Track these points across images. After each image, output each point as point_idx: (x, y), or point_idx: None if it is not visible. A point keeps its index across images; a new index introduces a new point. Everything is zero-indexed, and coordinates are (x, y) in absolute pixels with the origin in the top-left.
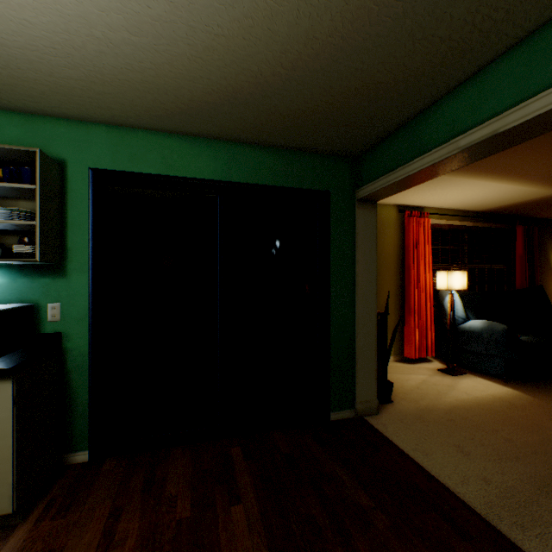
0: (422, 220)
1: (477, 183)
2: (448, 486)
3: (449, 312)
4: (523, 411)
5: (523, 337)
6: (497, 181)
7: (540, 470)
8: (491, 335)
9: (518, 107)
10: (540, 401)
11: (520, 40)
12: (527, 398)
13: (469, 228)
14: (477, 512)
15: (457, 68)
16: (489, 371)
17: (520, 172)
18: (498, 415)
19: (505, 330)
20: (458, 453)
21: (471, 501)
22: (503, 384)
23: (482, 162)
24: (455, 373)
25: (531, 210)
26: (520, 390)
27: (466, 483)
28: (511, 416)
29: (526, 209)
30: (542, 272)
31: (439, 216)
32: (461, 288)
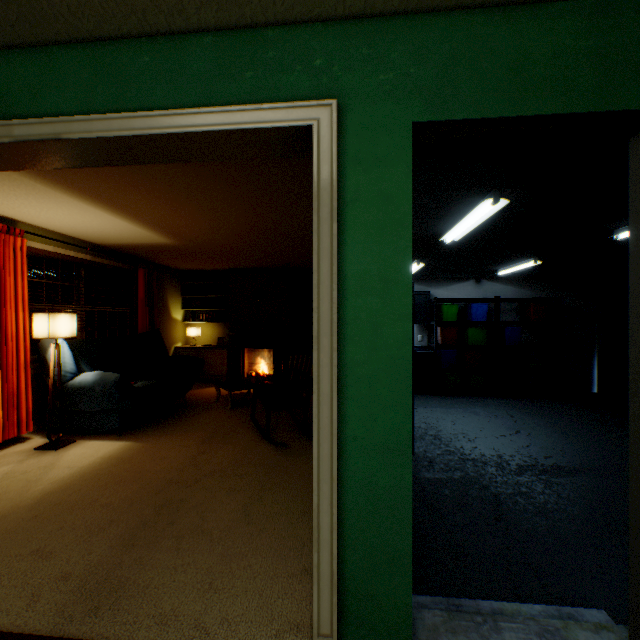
0: (13, 238)
1: (87, 208)
2: (5, 626)
3: (54, 367)
4: (131, 463)
5: (140, 383)
6: (110, 213)
7: (133, 522)
8: (105, 388)
9: (84, 118)
10: (149, 444)
11: (86, 41)
12: (138, 446)
13: (89, 262)
14: (42, 636)
15: (2, 15)
16: (105, 428)
17: (131, 211)
18: (105, 478)
19: (120, 379)
20: (36, 561)
21: (37, 624)
22: (118, 439)
23: (86, 183)
24: (63, 444)
25: (153, 255)
26: (134, 439)
27: (36, 601)
28: (118, 473)
29: (148, 252)
30: (163, 317)
31: (45, 239)
32: (72, 335)
